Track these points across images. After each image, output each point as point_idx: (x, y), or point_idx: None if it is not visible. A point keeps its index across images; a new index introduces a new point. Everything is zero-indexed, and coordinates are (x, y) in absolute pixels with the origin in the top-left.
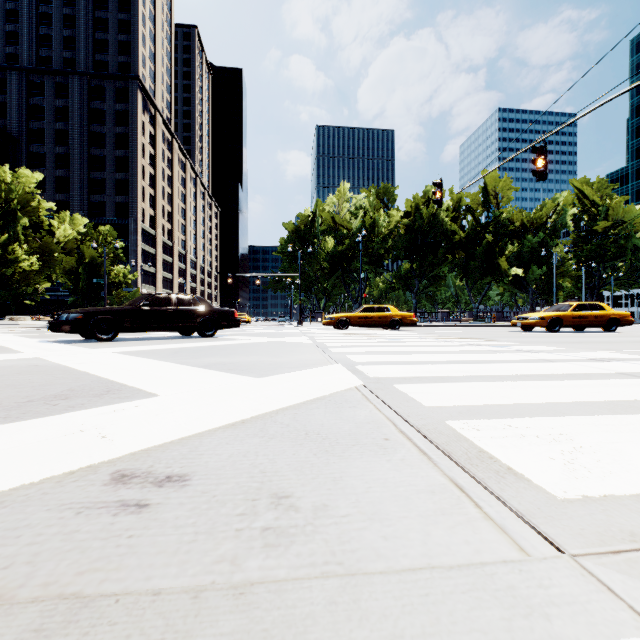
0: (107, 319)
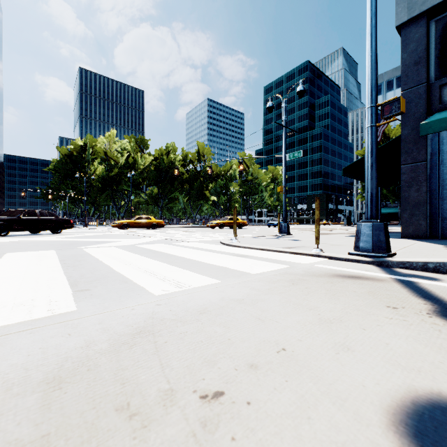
0: (3, 224)
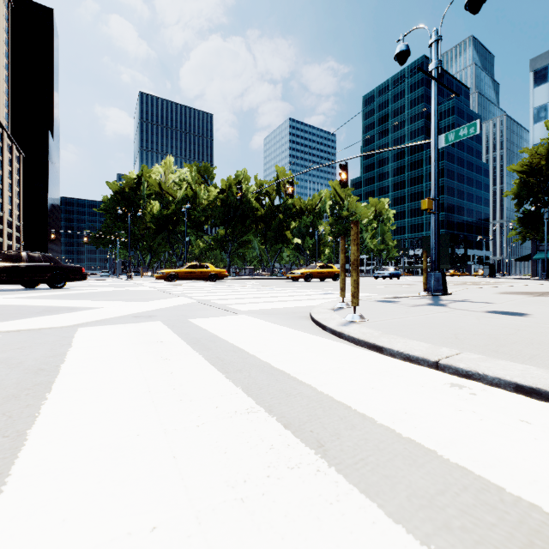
0: None
